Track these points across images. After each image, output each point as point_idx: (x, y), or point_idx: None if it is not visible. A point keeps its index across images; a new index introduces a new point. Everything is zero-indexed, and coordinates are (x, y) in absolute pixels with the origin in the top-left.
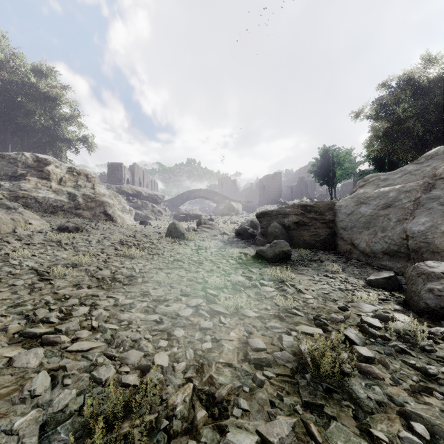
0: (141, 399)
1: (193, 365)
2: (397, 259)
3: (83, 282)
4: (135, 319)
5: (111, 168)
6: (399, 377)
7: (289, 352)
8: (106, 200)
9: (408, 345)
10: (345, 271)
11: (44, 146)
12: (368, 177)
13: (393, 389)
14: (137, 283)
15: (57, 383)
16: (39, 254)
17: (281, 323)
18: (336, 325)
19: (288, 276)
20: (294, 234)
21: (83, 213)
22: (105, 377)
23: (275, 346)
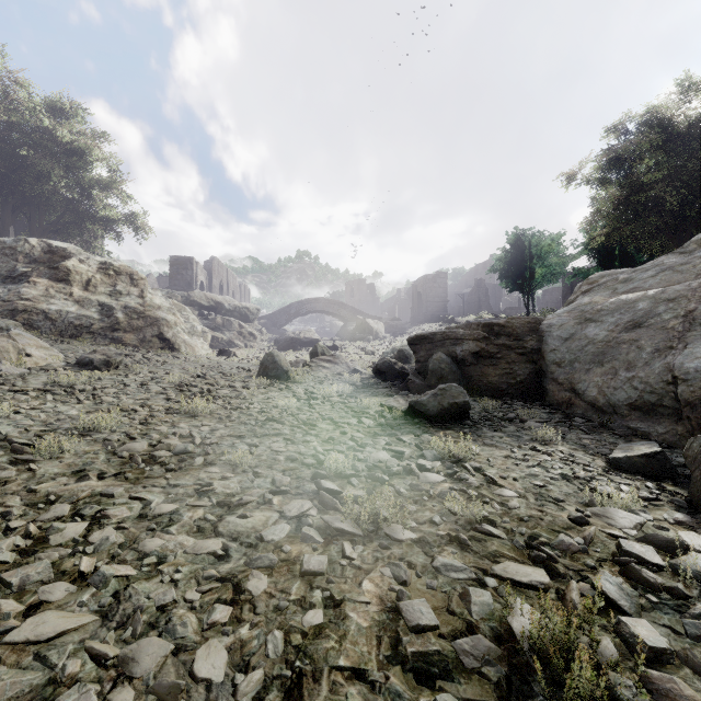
0: None
1: (279, 676)
2: (657, 417)
3: (93, 466)
4: (174, 550)
5: (175, 266)
6: None
7: (487, 632)
8: (163, 315)
9: None
10: (566, 440)
11: (66, 229)
12: (595, 278)
13: None
14: (194, 466)
15: None
16: (30, 409)
17: (463, 556)
18: (572, 560)
19: (468, 451)
20: (472, 373)
21: (125, 337)
22: None
23: (457, 617)
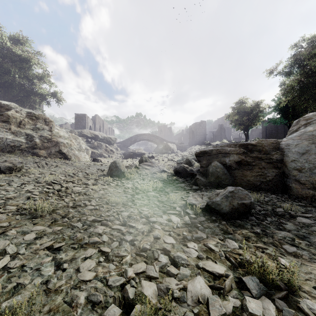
0: None
1: None
2: None
3: None
4: None
5: (77, 118)
6: None
7: None
8: (61, 140)
9: None
10: None
11: (22, 99)
12: (309, 116)
13: None
14: None
15: None
16: None
17: None
18: None
19: (292, 277)
20: (236, 174)
21: (39, 152)
22: None
23: None
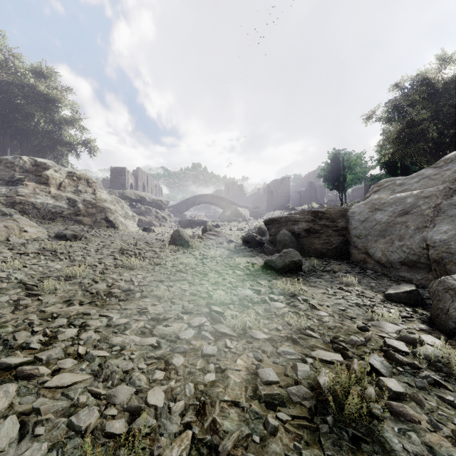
0: (127, 455)
1: (193, 404)
2: (417, 270)
3: (75, 298)
4: (129, 343)
5: (114, 173)
6: (438, 419)
7: (306, 385)
8: (107, 205)
9: (442, 375)
10: (360, 283)
11: (44, 149)
12: (382, 182)
13: (433, 436)
14: (135, 298)
15: (27, 433)
16: (31, 265)
17: (294, 347)
18: (357, 349)
19: (300, 289)
20: (304, 242)
21: (83, 219)
22: (85, 424)
23: (289, 377)
